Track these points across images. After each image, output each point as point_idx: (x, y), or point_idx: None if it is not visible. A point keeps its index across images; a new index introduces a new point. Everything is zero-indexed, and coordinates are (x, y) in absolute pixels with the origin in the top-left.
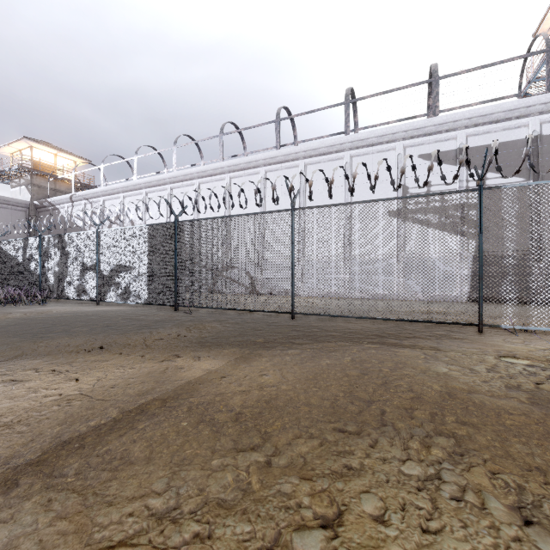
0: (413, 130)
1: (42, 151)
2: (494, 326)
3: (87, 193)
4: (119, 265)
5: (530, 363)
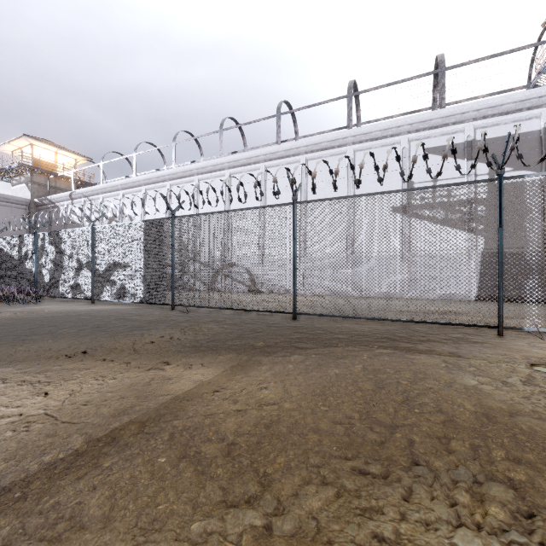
0: (419, 123)
1: (42, 149)
2: (516, 328)
3: (86, 191)
4: (114, 262)
5: None
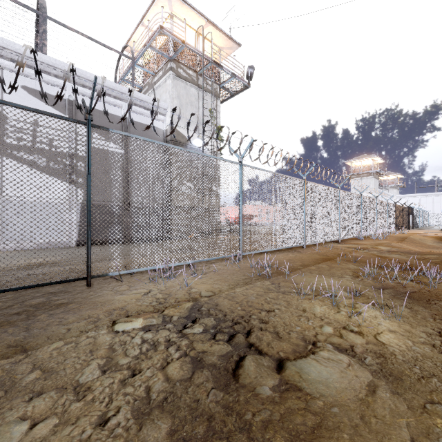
0: (15, 52)
1: None
2: (103, 275)
3: None
4: None
5: (144, 324)
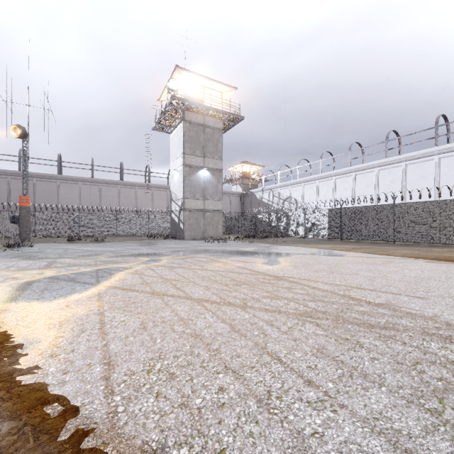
0: None
1: (245, 166)
2: None
3: (271, 187)
4: (314, 224)
5: None
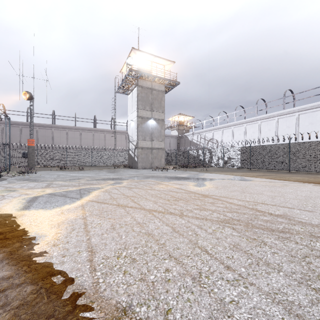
0: None
1: (180, 117)
2: None
3: (199, 131)
4: (230, 157)
5: None
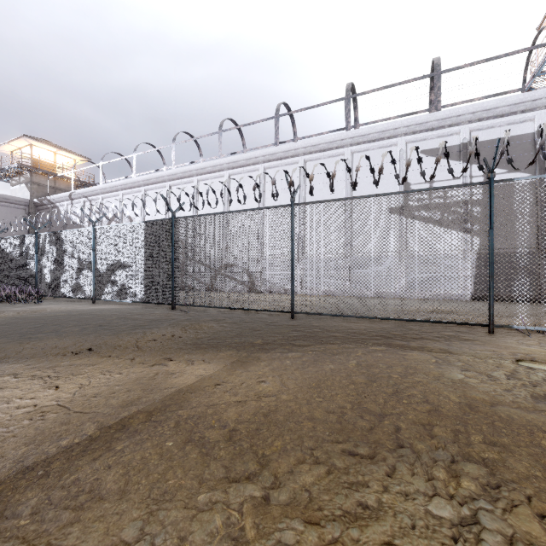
0: (415, 125)
1: (42, 149)
2: (506, 326)
3: (86, 191)
4: (115, 262)
5: None
